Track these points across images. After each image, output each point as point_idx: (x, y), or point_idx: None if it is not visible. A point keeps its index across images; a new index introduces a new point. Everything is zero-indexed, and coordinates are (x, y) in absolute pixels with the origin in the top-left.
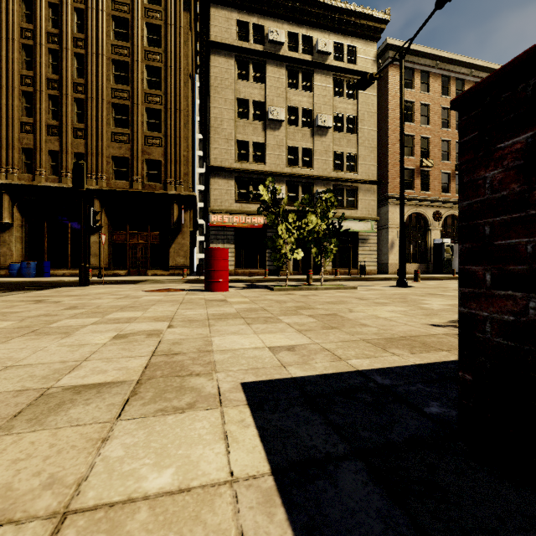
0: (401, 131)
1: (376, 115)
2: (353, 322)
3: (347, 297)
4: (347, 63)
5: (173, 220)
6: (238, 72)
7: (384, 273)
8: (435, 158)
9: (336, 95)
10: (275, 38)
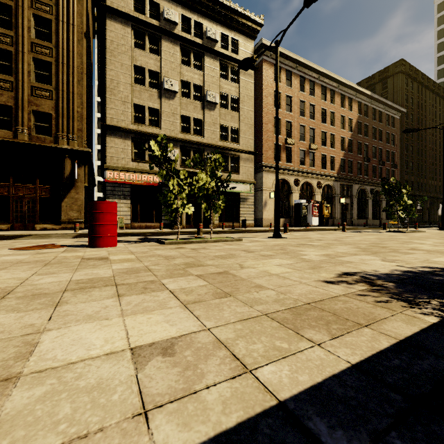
0: (277, 107)
1: (253, 99)
2: (247, 282)
3: (235, 250)
4: (231, 52)
5: (66, 174)
6: (134, 41)
7: (260, 226)
8: (296, 138)
9: (222, 78)
10: (170, 18)
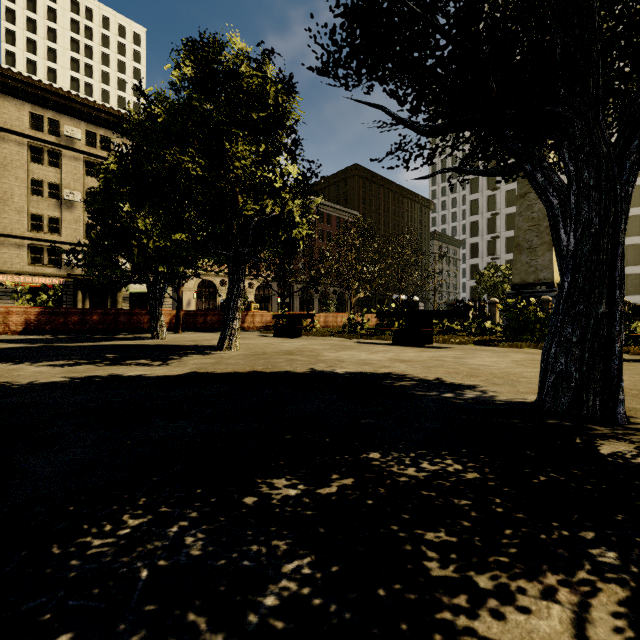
0: None
1: None
2: None
3: None
4: None
5: None
6: (32, 155)
7: None
8: None
9: None
10: (72, 135)
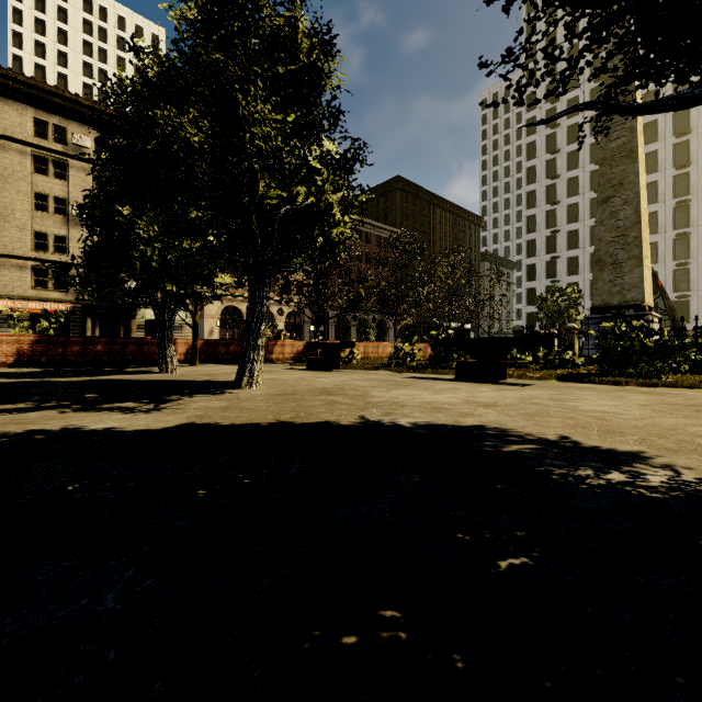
0: None
1: None
2: None
3: None
4: None
5: None
6: (35, 165)
7: None
8: None
9: None
10: (80, 143)
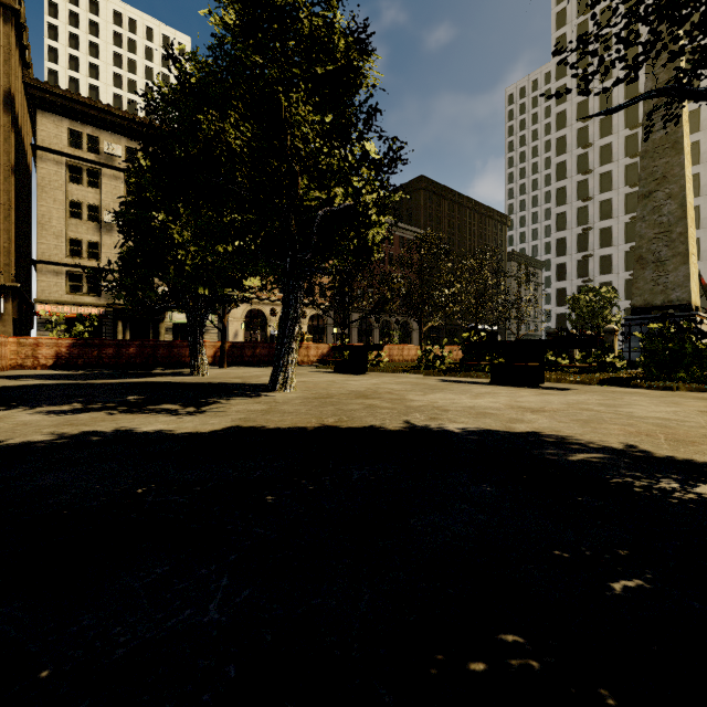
0: None
1: None
2: None
3: None
4: None
5: None
6: (70, 175)
7: None
8: None
9: None
10: (112, 152)
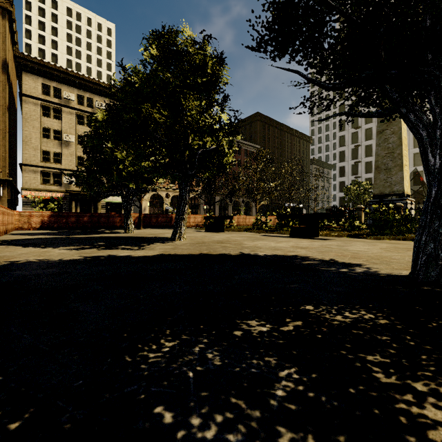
0: None
1: None
2: None
3: None
4: None
5: None
6: (43, 111)
7: None
8: None
9: None
10: (68, 97)
